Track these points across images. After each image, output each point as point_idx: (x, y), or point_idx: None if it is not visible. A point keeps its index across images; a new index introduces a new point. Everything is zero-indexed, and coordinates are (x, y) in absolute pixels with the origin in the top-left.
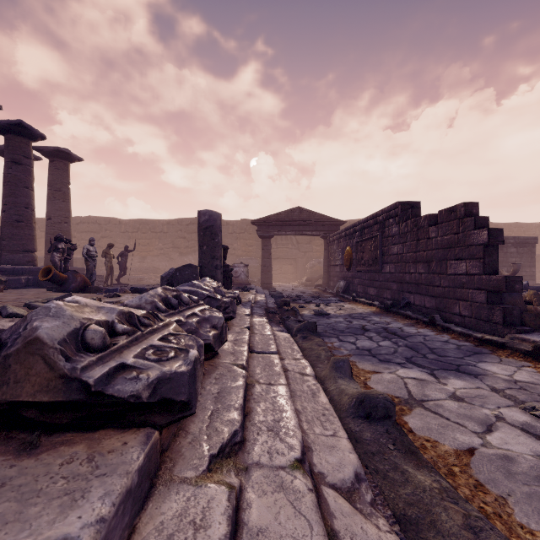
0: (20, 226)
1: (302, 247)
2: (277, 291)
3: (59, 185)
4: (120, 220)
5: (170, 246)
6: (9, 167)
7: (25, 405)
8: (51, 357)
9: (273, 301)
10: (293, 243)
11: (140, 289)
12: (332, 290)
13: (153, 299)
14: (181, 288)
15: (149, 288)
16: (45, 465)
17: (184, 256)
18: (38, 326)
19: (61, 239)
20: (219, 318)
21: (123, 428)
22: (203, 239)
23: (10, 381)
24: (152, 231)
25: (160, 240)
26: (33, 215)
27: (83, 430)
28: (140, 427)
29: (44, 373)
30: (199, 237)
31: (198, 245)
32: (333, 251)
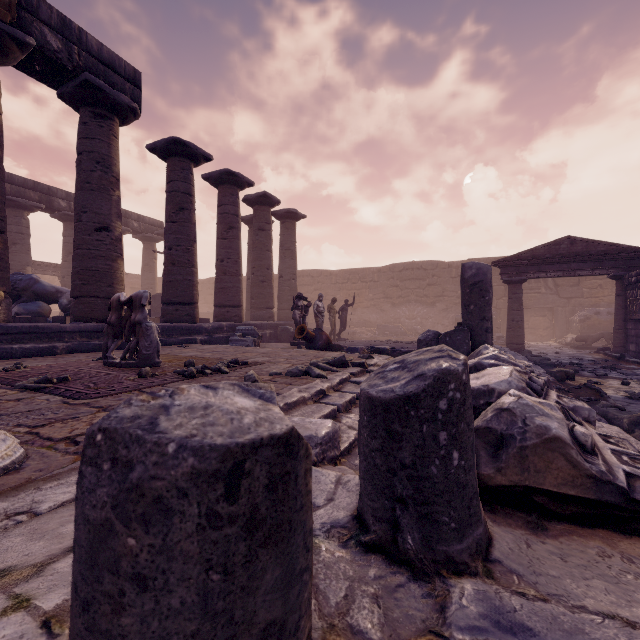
0: (264, 286)
1: (564, 291)
2: (540, 356)
3: (288, 244)
4: (330, 271)
5: (381, 297)
6: (256, 234)
7: (537, 491)
8: (574, 456)
9: (543, 371)
10: (547, 286)
11: (381, 350)
12: (635, 358)
13: (522, 384)
14: (486, 361)
15: (390, 349)
16: (579, 551)
17: (396, 307)
18: (544, 425)
19: (300, 297)
20: (589, 410)
21: (620, 532)
22: (470, 297)
23: (530, 470)
24: (362, 281)
25: (370, 290)
26: (272, 275)
27: (577, 524)
28: (639, 536)
29: (566, 469)
30: (463, 295)
31: (462, 304)
32: (637, 297)
